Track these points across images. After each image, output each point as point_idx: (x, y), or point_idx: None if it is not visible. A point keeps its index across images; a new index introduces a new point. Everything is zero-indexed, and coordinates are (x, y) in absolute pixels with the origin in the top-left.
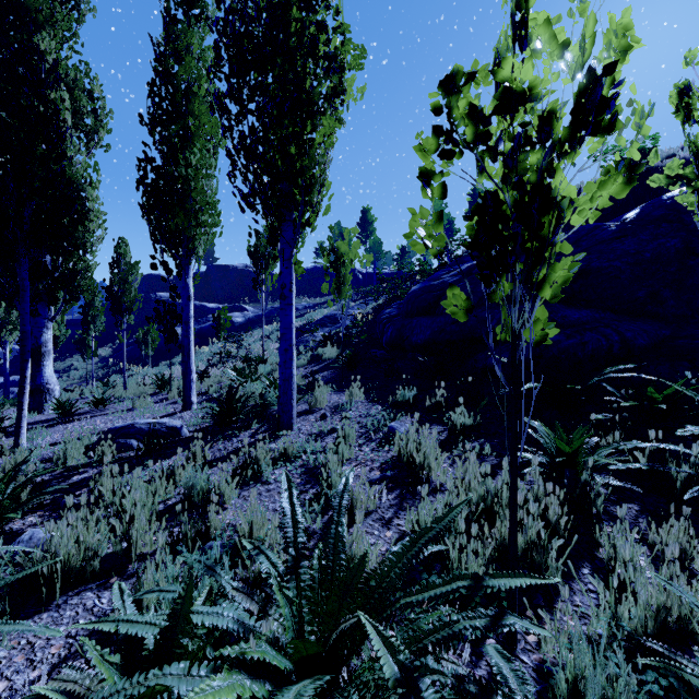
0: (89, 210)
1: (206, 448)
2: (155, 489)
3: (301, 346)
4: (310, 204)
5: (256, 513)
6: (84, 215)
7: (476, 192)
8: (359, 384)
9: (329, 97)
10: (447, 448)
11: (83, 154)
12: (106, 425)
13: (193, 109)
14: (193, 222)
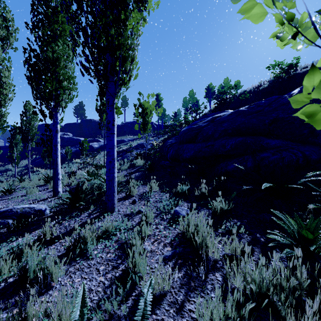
0: (3, 82)
1: (54, 227)
2: (0, 269)
3: (125, 159)
4: (125, 71)
5: (74, 294)
6: (0, 85)
7: (209, 88)
8: (155, 181)
9: (136, 1)
10: (213, 226)
11: (0, 51)
12: (3, 206)
13: (58, 20)
14: (57, 86)
